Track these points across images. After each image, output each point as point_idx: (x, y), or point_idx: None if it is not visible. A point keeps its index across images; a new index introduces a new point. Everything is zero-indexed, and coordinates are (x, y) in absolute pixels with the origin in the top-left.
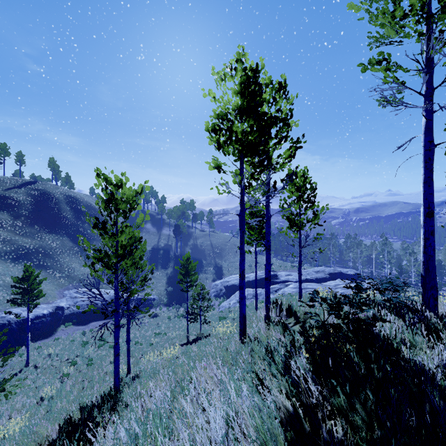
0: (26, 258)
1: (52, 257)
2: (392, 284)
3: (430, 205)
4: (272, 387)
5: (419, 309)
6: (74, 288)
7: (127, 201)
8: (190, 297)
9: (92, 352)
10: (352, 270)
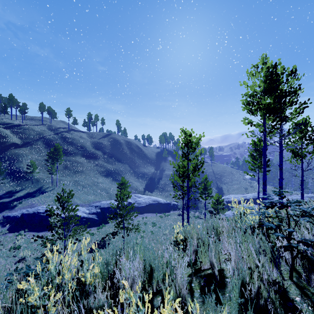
0: (110, 175)
1: (121, 175)
2: None
3: None
4: (313, 204)
5: None
6: (133, 193)
7: (195, 143)
8: (200, 206)
9: (150, 228)
10: None
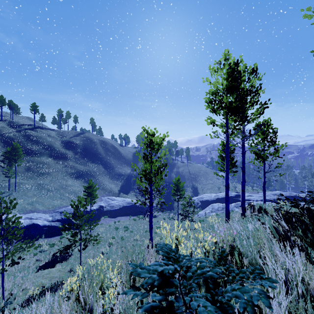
0: (82, 177)
1: (94, 177)
2: None
3: None
4: (266, 220)
5: None
6: (106, 196)
7: (158, 144)
8: (176, 207)
9: (121, 233)
10: (307, 195)
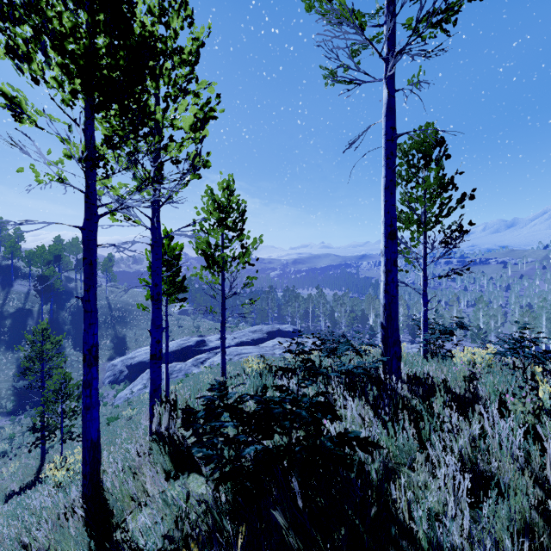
0: None
1: None
2: (352, 345)
3: (393, 222)
4: None
5: (382, 377)
6: None
7: None
8: None
9: None
10: (290, 326)
